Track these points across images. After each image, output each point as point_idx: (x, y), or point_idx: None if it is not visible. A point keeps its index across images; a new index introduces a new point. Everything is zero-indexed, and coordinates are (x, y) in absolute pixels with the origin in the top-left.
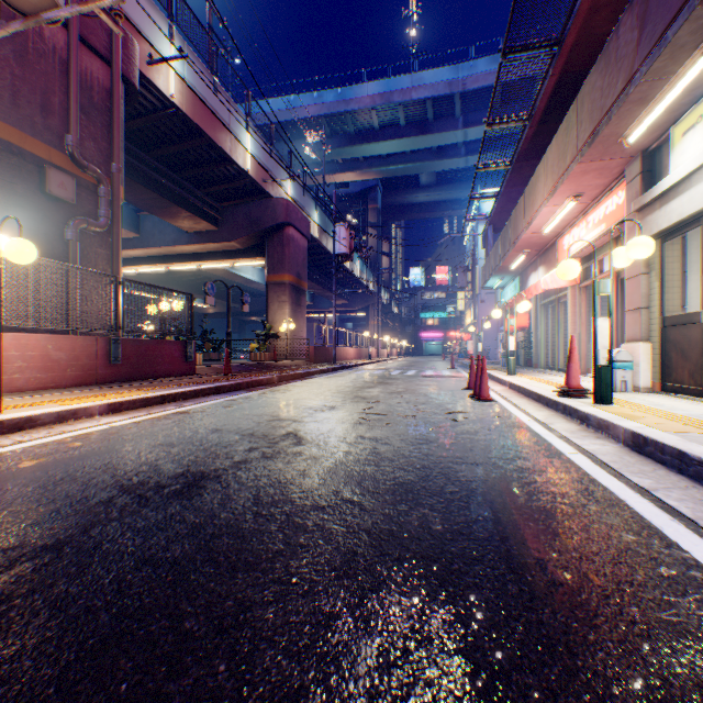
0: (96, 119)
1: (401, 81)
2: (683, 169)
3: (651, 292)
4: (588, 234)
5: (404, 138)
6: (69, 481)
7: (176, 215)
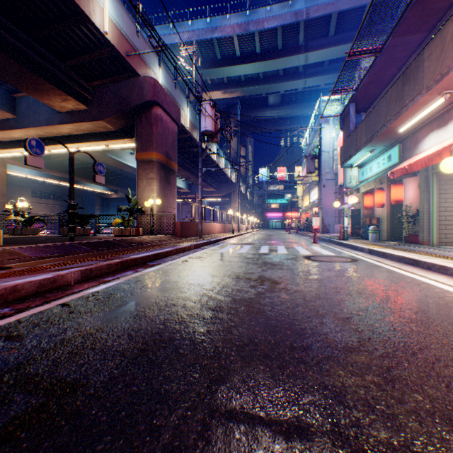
0: None
1: (257, 12)
2: None
3: None
4: None
5: (259, 61)
6: None
7: (37, 87)
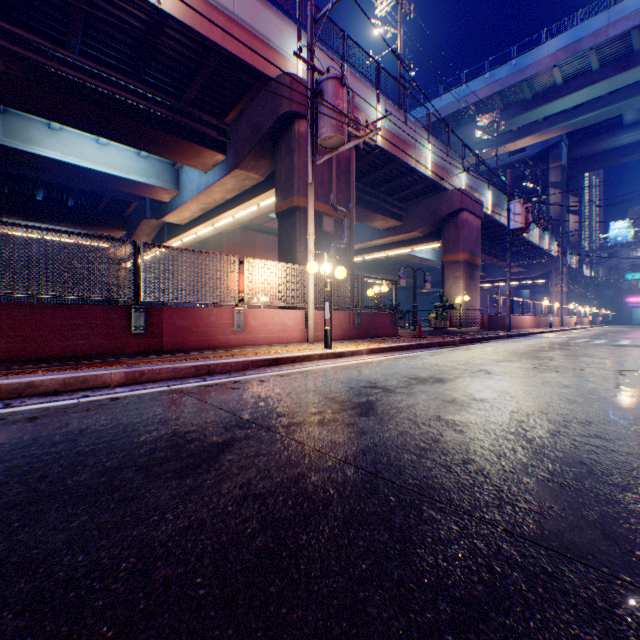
0: (341, 179)
1: (591, 24)
2: None
3: None
4: None
5: (597, 83)
6: (385, 374)
7: (372, 220)
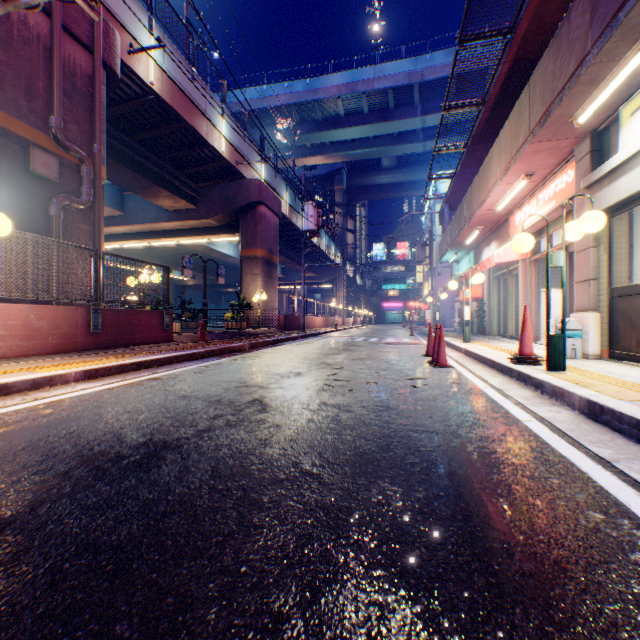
0: (78, 103)
1: (364, 73)
2: (632, 147)
3: (600, 265)
4: (538, 211)
5: (368, 125)
6: (30, 451)
7: (157, 195)
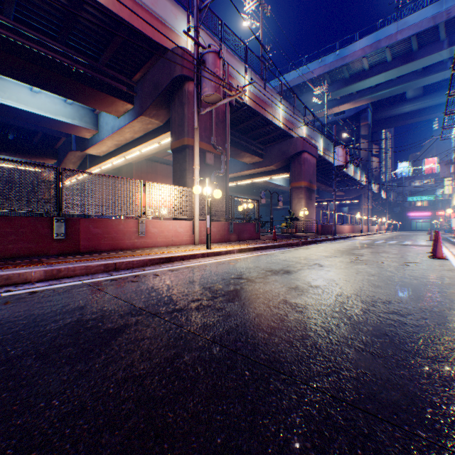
0: (220, 126)
1: (387, 30)
2: None
3: None
4: None
5: (390, 70)
6: (249, 268)
7: (242, 156)
